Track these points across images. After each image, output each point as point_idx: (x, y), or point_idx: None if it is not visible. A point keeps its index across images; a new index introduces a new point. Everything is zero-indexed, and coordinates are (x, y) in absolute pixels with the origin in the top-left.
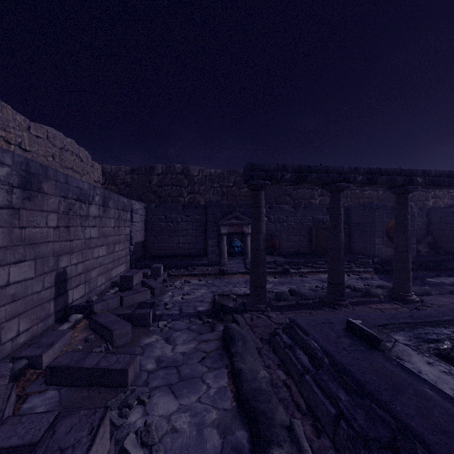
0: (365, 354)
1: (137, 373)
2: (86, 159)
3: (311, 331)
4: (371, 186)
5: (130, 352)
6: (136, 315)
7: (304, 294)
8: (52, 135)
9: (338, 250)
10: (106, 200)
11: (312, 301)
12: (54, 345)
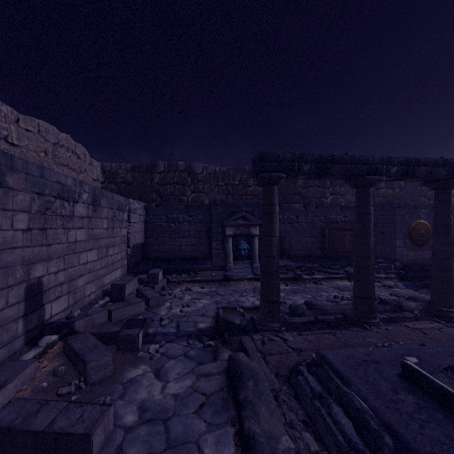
0: (449, 431)
1: (111, 431)
2: (84, 156)
3: (352, 378)
4: (406, 179)
5: (107, 394)
6: (122, 337)
7: (324, 307)
8: (45, 129)
9: (367, 257)
10: (97, 198)
11: (334, 316)
12: (5, 386)
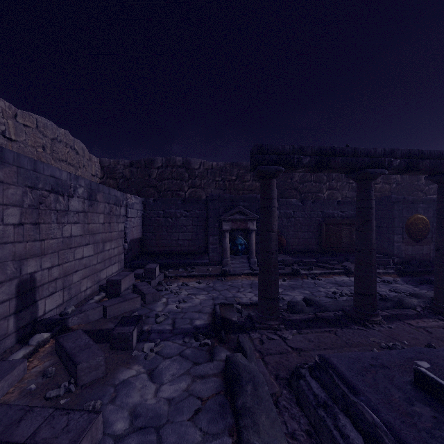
0: None
1: (99, 441)
2: (82, 152)
3: (360, 385)
4: (408, 173)
5: (98, 397)
6: (115, 335)
7: (323, 304)
8: (43, 124)
9: (369, 253)
10: (93, 193)
11: (334, 313)
12: None
